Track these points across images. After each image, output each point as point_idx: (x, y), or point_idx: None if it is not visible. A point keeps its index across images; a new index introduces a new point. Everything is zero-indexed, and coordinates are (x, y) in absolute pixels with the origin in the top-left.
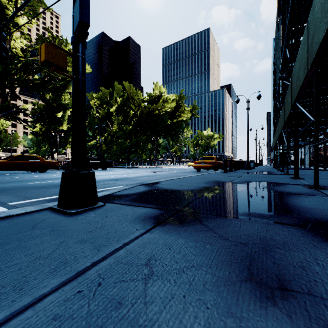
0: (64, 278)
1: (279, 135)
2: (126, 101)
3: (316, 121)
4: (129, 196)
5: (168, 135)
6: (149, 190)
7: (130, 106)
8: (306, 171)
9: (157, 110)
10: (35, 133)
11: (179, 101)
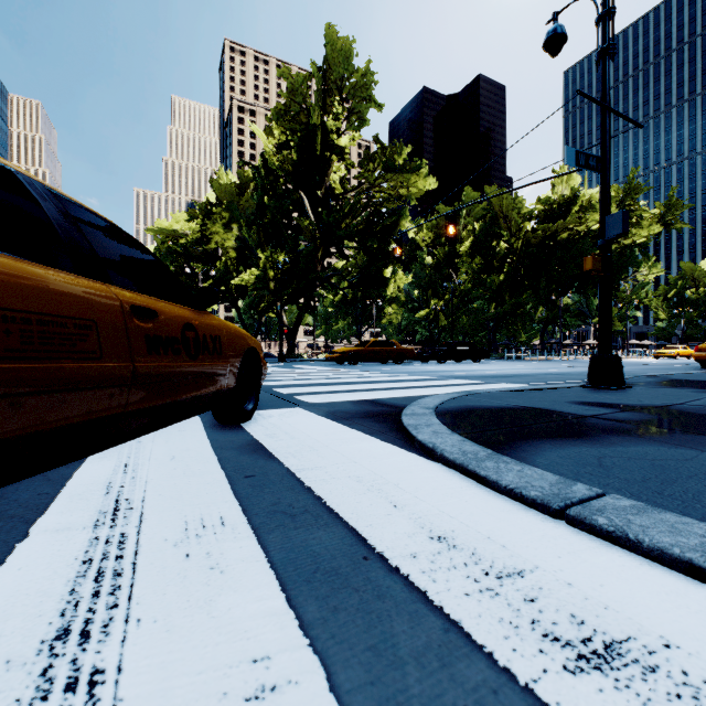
0: (691, 400)
1: None
2: (491, 225)
3: None
4: (645, 383)
5: (590, 285)
6: (666, 380)
7: (499, 234)
8: None
9: (565, 233)
10: (336, 303)
11: (625, 199)
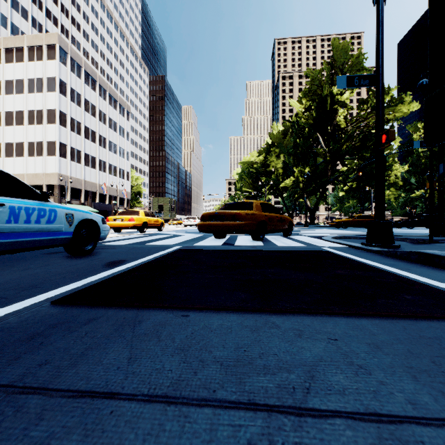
0: None
1: None
2: None
3: None
4: None
5: None
6: None
7: None
8: None
9: None
10: (345, 190)
11: None
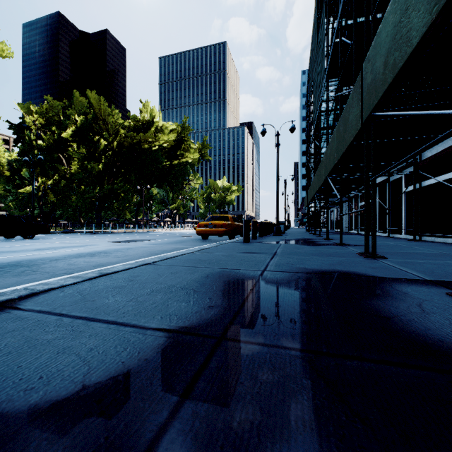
0: None
1: (321, 185)
2: (92, 123)
3: None
4: None
5: (165, 183)
6: None
7: (101, 133)
8: (354, 237)
9: (147, 144)
10: None
11: (182, 133)
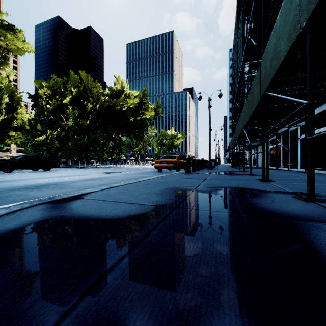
0: None
1: (239, 134)
2: (83, 93)
3: (311, 103)
4: None
5: (131, 133)
6: (33, 223)
7: (88, 99)
8: None
9: (119, 106)
10: None
11: (143, 98)
